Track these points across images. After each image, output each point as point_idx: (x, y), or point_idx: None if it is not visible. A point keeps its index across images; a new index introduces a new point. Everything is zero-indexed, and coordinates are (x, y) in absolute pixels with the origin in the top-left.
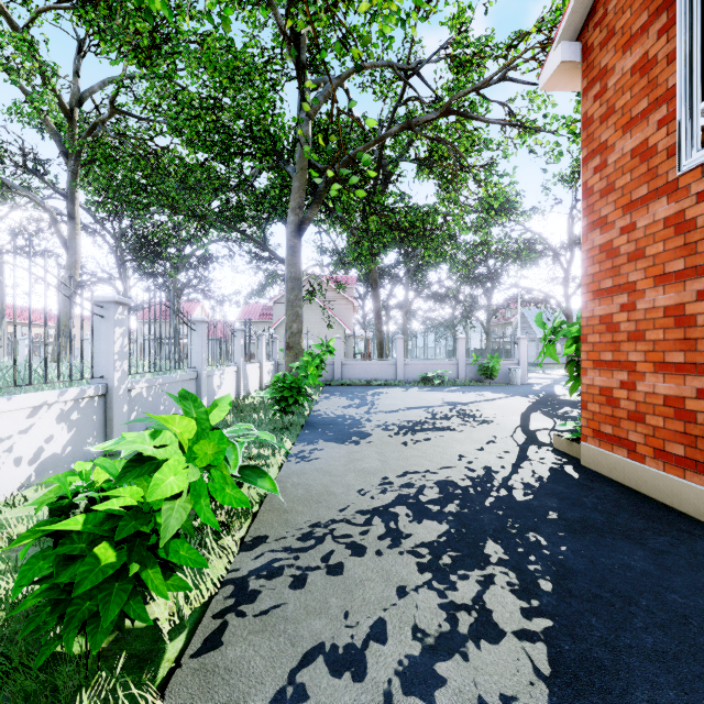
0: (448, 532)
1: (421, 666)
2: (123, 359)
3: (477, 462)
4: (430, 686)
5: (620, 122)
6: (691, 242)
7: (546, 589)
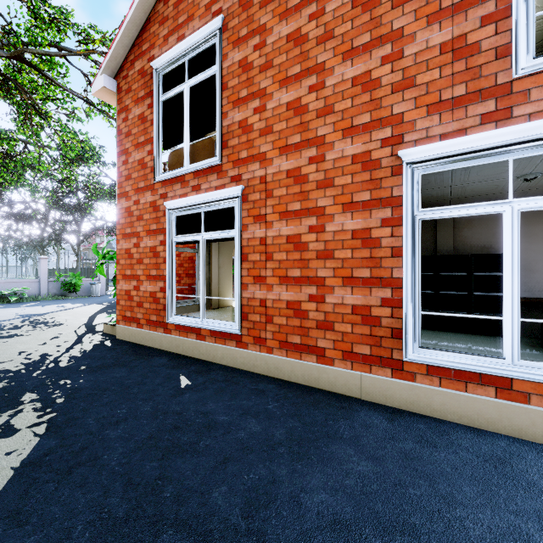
0: None
1: None
2: None
3: (37, 353)
4: None
5: (134, 142)
6: (159, 217)
7: (60, 402)
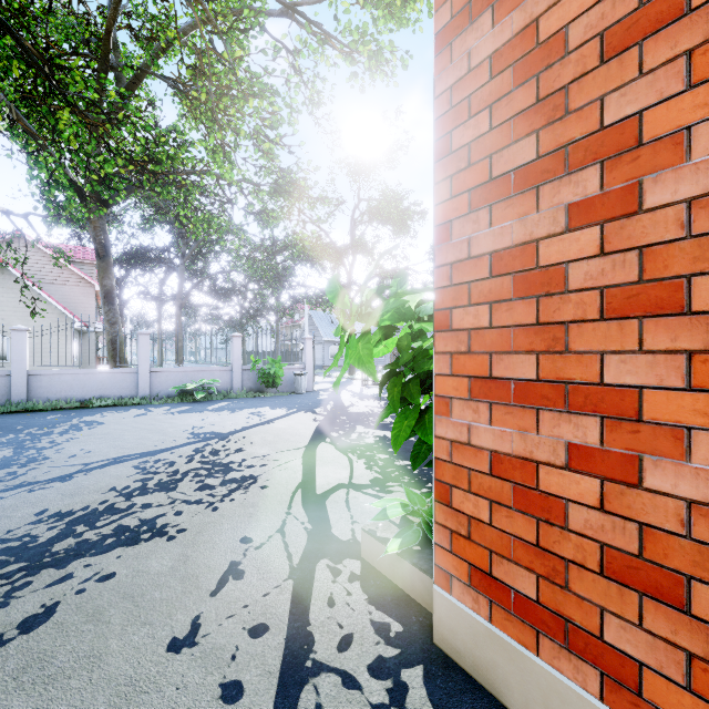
0: None
1: None
2: None
3: None
4: None
5: None
6: None
7: None
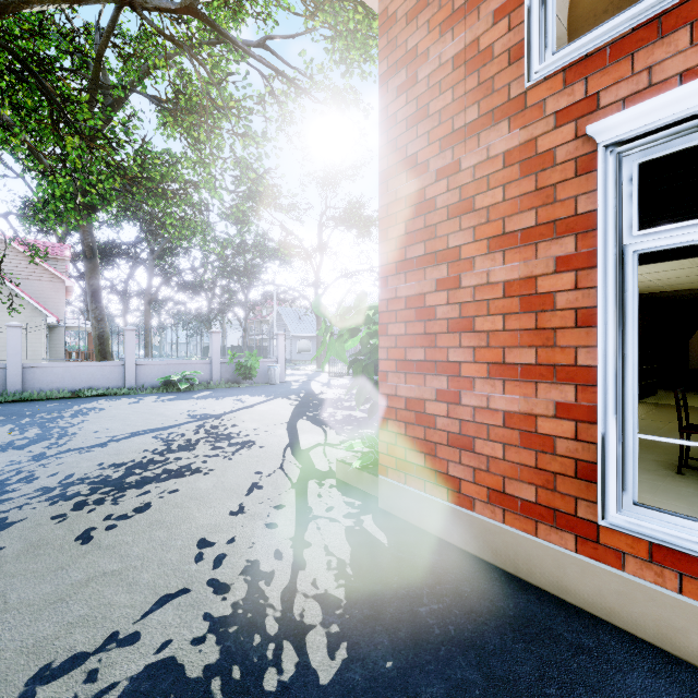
0: None
1: None
2: None
3: (234, 554)
4: None
5: (437, 18)
6: (547, 185)
7: None
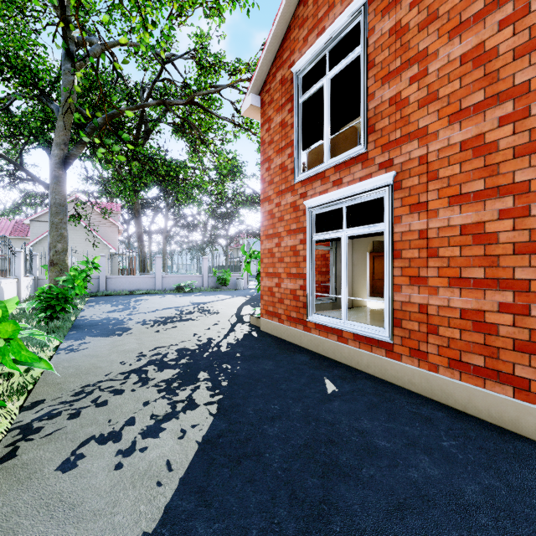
0: (179, 373)
1: (154, 427)
2: None
3: (205, 336)
4: (157, 433)
5: (276, 149)
6: (298, 216)
7: (224, 385)
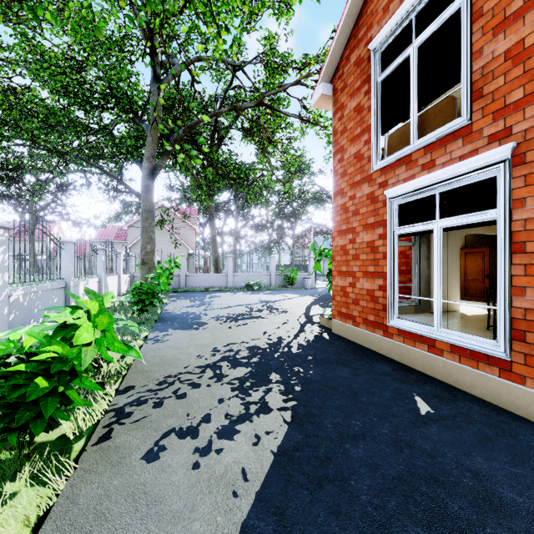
0: (251, 372)
1: (228, 428)
2: (4, 271)
3: (274, 335)
4: (232, 434)
5: (349, 137)
6: (377, 208)
7: (297, 390)
